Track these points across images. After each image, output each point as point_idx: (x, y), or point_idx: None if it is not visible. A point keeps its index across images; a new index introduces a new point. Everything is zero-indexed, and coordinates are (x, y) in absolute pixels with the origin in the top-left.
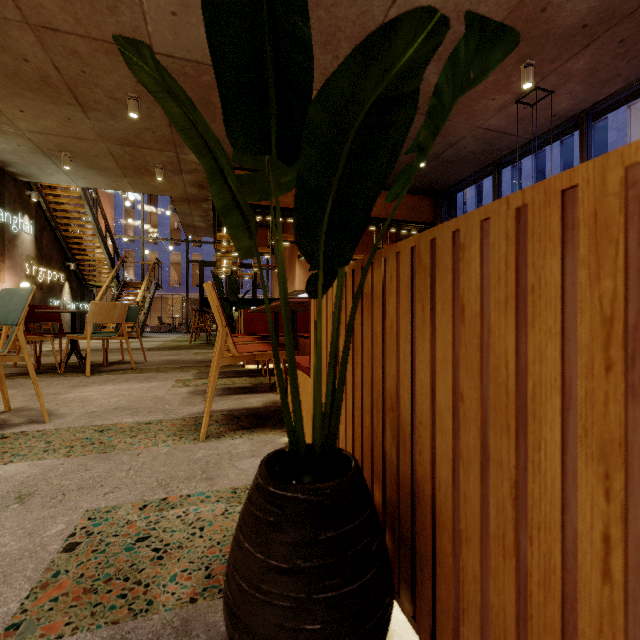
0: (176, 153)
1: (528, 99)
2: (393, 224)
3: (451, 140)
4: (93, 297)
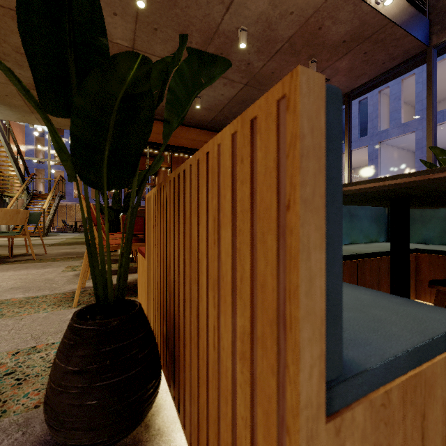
0: None
1: None
2: None
3: None
4: (6, 205)
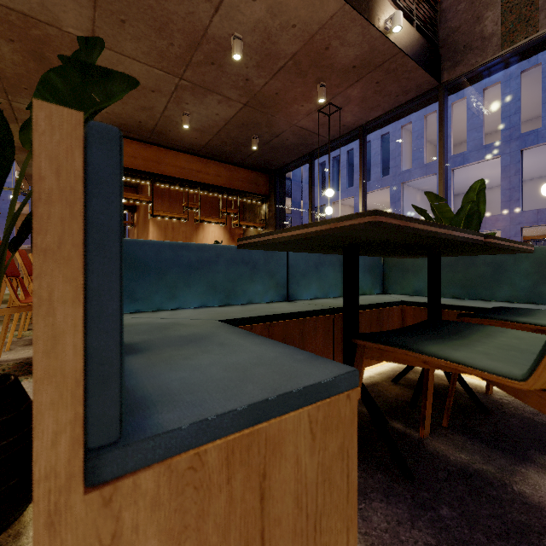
0: (8, 100)
1: (326, 110)
2: (236, 193)
3: (276, 131)
4: None
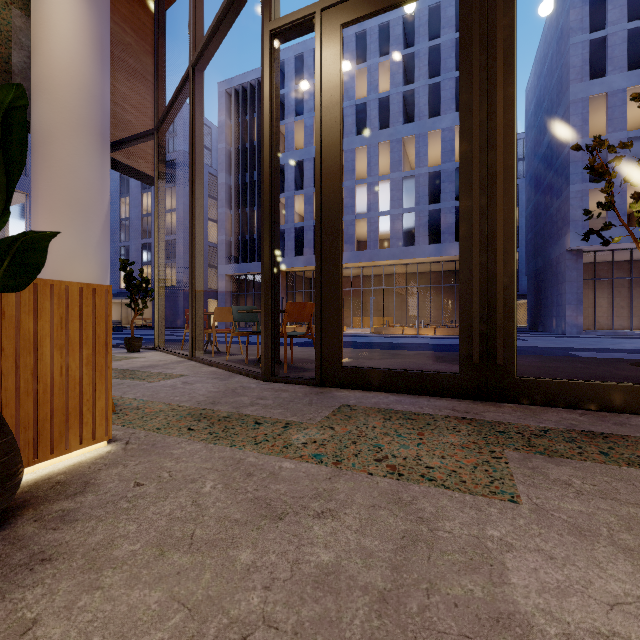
0: None
1: None
2: None
3: None
4: None
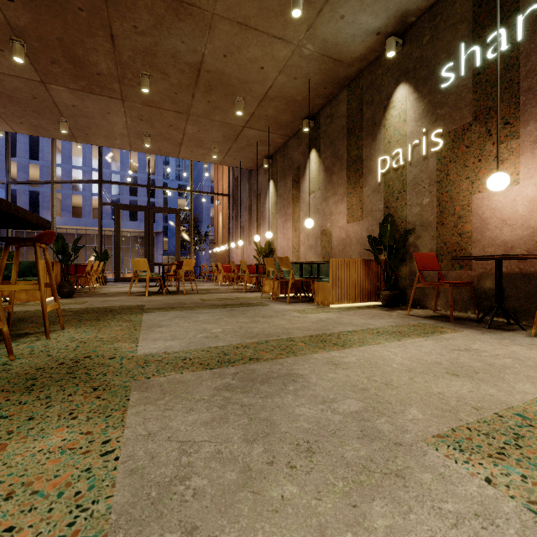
0: None
1: None
2: None
3: None
4: None
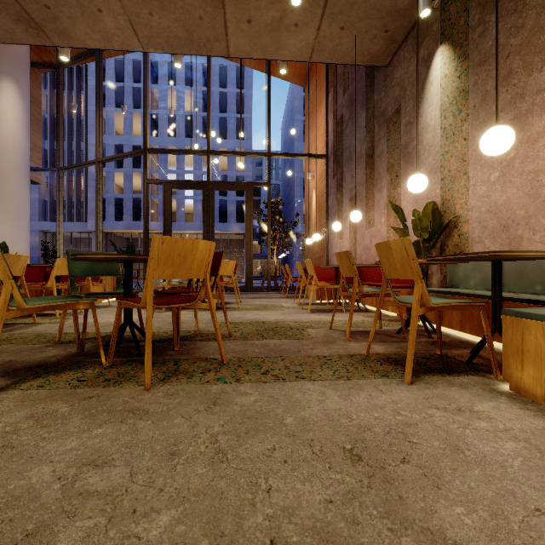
0: None
1: None
2: None
3: None
4: None
